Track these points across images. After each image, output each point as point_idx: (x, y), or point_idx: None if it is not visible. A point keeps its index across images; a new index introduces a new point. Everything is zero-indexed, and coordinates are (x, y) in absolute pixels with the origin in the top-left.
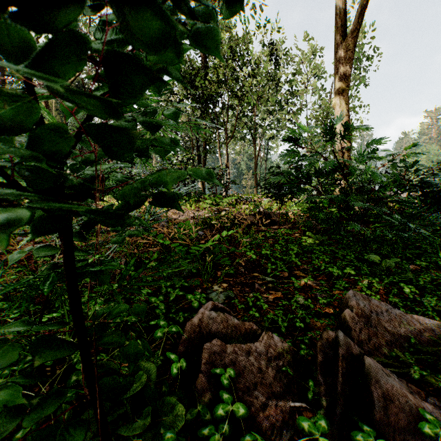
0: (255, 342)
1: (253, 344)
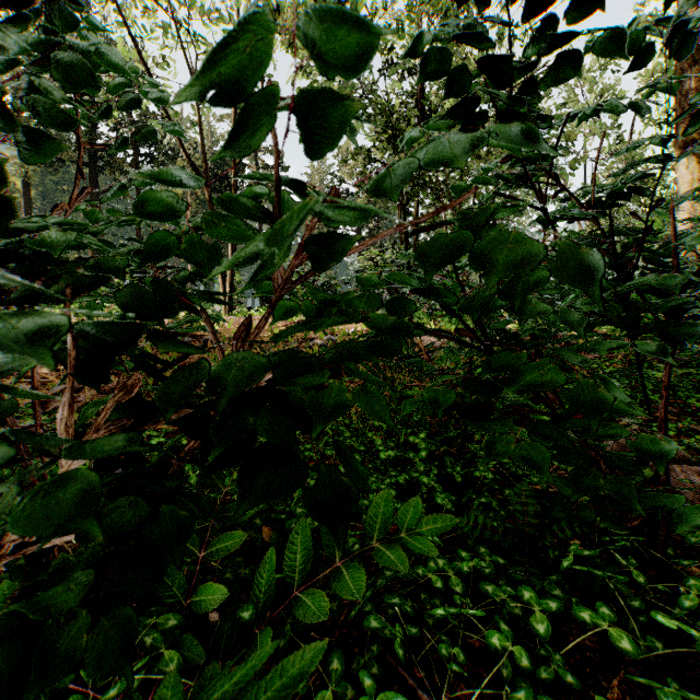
0: (698, 467)
1: (697, 467)
